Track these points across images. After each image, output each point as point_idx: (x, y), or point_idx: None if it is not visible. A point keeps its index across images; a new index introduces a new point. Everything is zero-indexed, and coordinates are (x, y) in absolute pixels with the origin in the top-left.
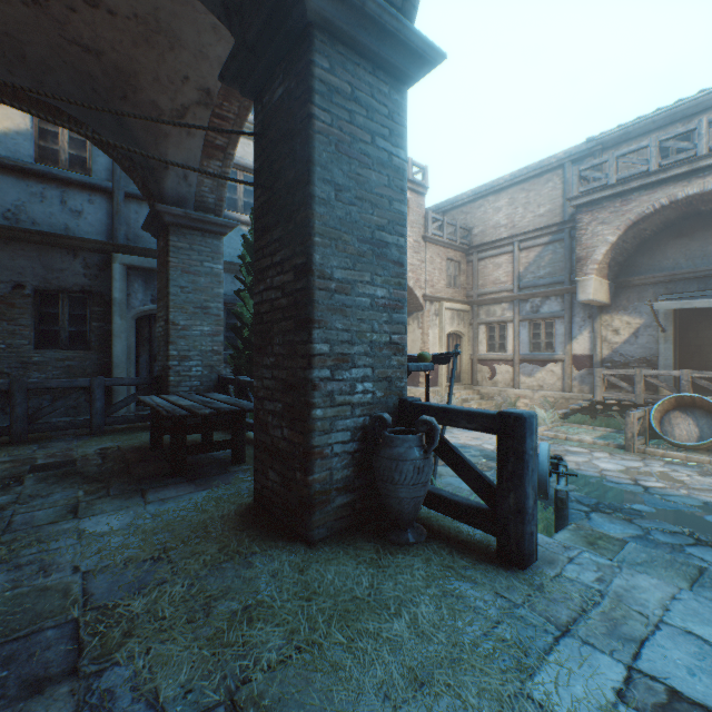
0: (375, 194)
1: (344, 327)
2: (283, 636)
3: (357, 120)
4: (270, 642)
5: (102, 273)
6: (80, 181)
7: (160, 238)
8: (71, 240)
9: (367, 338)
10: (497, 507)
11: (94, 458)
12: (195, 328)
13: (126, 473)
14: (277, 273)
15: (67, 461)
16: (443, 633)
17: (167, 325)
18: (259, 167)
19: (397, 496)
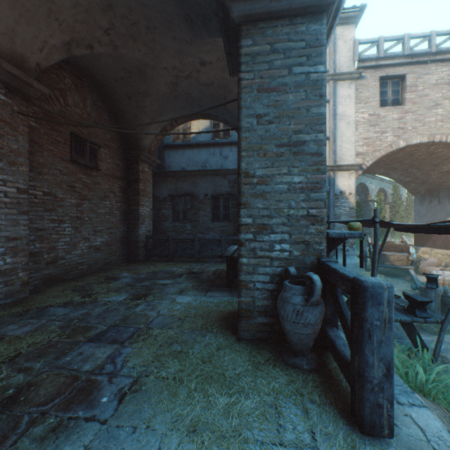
0: (292, 109)
1: (264, 206)
2: (176, 369)
3: (275, 64)
4: (170, 369)
5: (235, 184)
6: (226, 142)
7: None
8: (223, 171)
9: (284, 213)
10: (350, 365)
11: (210, 272)
12: None
13: (212, 281)
14: None
15: (201, 271)
16: (238, 420)
17: None
18: None
19: (285, 327)
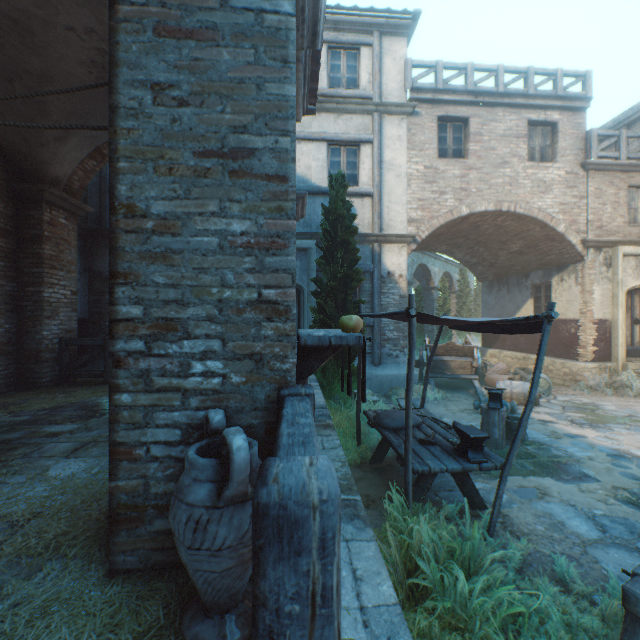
0: (229, 80)
1: (169, 281)
2: None
3: None
4: None
5: None
6: None
7: None
8: None
9: (213, 296)
10: None
11: None
12: None
13: None
14: None
15: None
16: None
17: None
18: None
19: (181, 555)
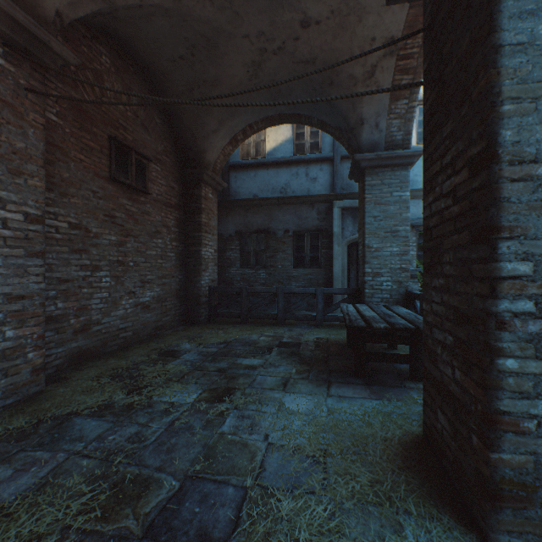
0: None
1: None
2: None
3: None
4: None
5: (327, 216)
6: (315, 158)
7: (359, 182)
8: (310, 198)
9: None
10: None
11: (310, 344)
12: (384, 250)
13: (324, 362)
14: (446, 176)
15: (296, 342)
16: None
17: (363, 248)
18: (427, 65)
19: None
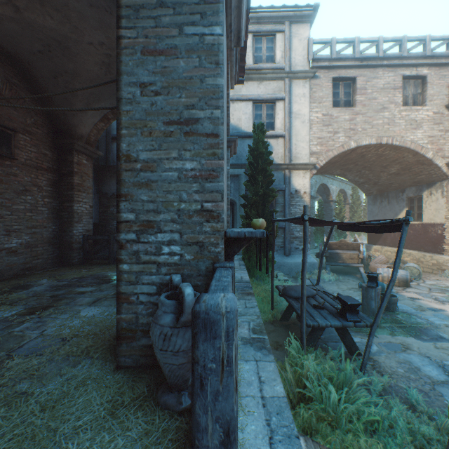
0: (184, 78)
1: (150, 199)
2: None
3: (163, 21)
4: None
5: None
6: None
7: None
8: None
9: (174, 207)
10: None
11: None
12: None
13: None
14: None
15: None
16: None
17: None
18: None
19: (156, 355)
